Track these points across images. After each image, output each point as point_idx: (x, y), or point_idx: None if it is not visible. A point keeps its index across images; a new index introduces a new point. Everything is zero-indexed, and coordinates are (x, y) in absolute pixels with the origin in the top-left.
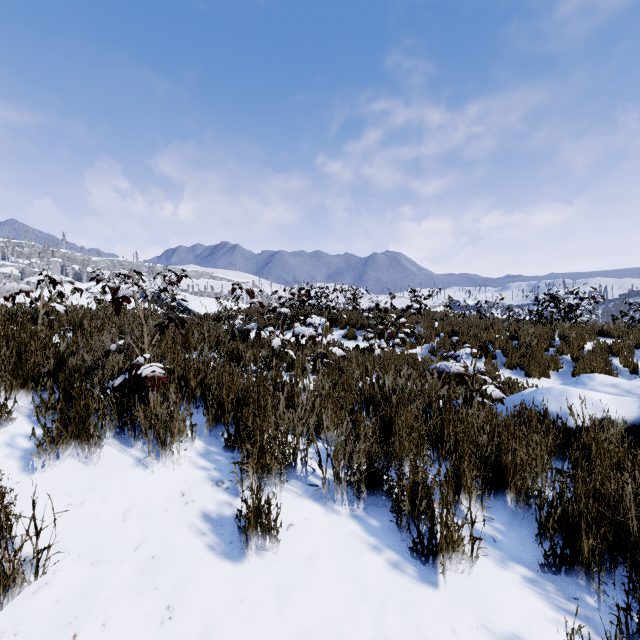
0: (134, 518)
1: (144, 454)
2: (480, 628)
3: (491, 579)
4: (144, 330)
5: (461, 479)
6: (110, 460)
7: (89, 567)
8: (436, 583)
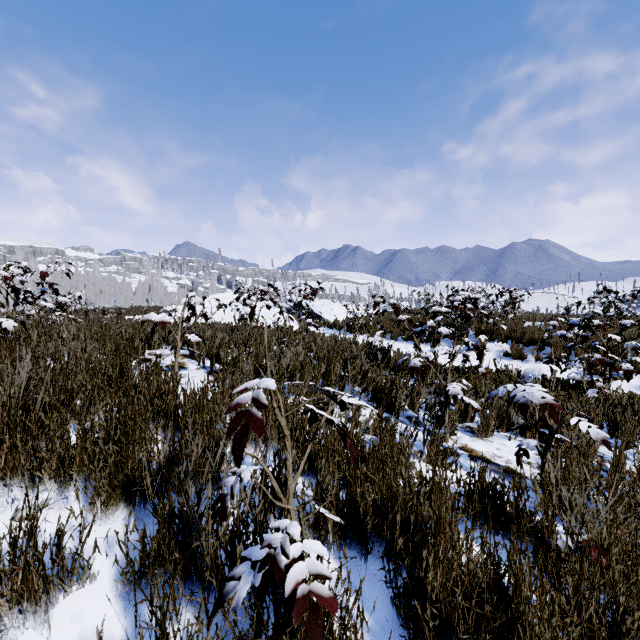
0: None
1: None
2: None
3: None
4: (286, 446)
5: None
6: None
7: None
8: None
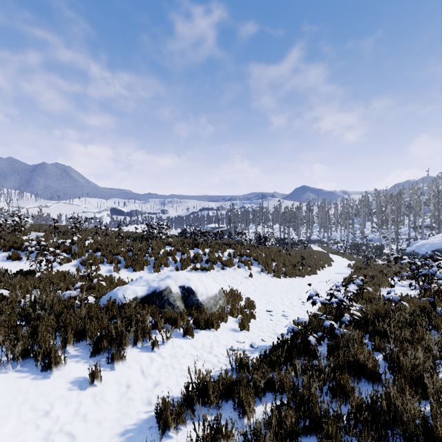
0: None
1: None
2: (64, 381)
3: (72, 367)
4: None
5: (67, 340)
6: None
7: None
8: (50, 377)
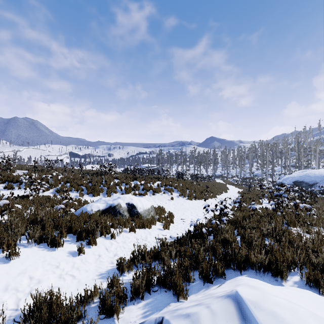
0: None
1: None
2: (63, 252)
3: (67, 246)
4: None
5: (62, 232)
6: None
7: None
8: (56, 250)
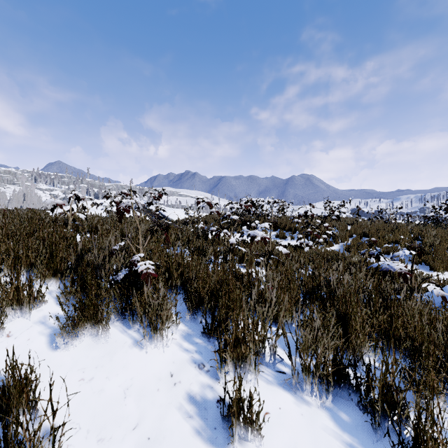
0: (132, 396)
1: (140, 335)
2: None
3: None
4: (139, 233)
5: (426, 378)
6: (114, 340)
7: (96, 444)
8: None
